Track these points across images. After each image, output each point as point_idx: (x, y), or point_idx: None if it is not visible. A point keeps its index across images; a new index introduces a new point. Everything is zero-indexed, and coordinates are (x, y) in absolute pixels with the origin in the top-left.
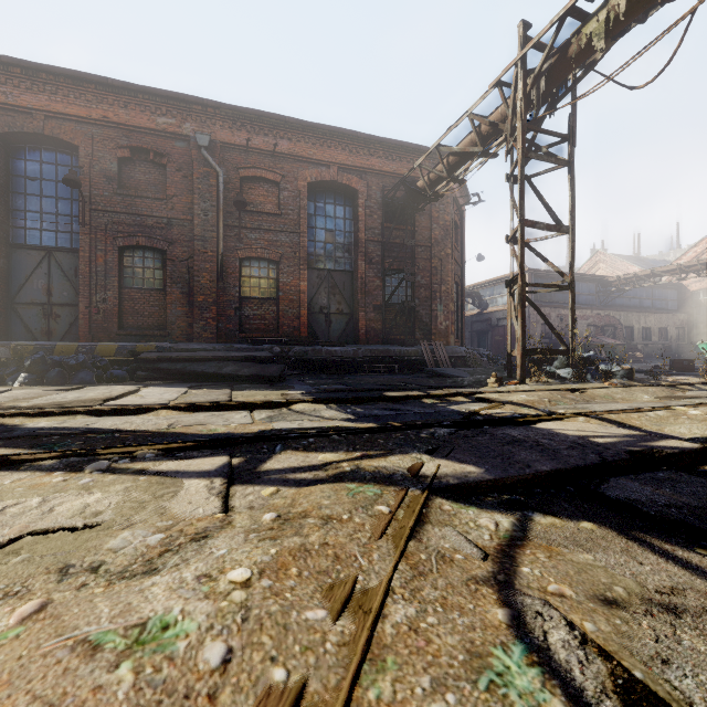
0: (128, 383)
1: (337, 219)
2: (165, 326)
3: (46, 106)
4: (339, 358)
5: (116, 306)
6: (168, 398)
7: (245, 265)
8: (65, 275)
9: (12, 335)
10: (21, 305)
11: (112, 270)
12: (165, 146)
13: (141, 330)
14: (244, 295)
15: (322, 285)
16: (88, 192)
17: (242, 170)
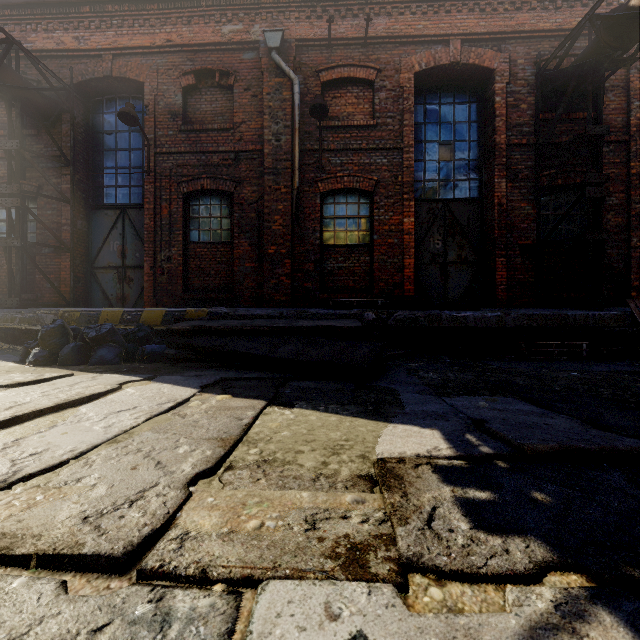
0: (156, 365)
1: (457, 124)
2: (232, 287)
3: (113, 43)
4: (468, 329)
5: (180, 265)
6: (55, 452)
7: (328, 202)
8: (137, 234)
9: (92, 301)
10: (99, 269)
11: (176, 222)
12: (231, 62)
13: (206, 293)
14: (326, 243)
15: (434, 223)
16: (153, 134)
17: (323, 73)
